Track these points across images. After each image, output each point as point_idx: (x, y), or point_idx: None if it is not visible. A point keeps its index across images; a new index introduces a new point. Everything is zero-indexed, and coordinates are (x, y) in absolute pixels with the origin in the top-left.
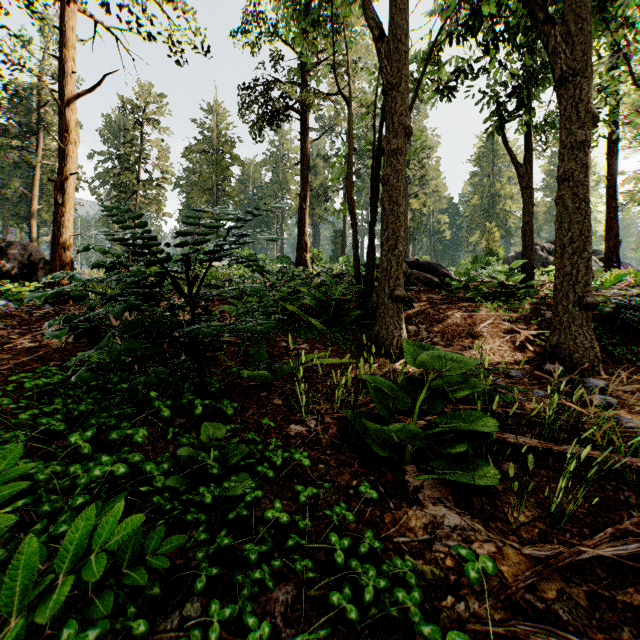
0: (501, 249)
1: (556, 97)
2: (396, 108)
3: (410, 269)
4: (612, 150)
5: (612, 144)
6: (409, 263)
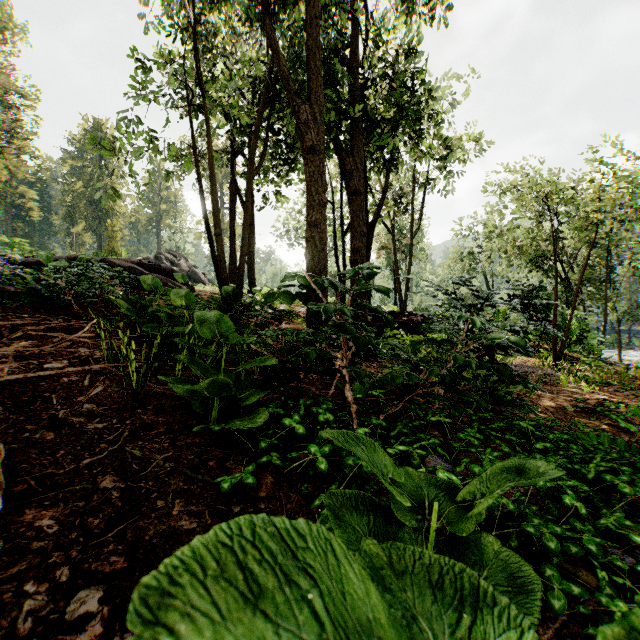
0: (124, 250)
1: (349, 199)
2: (323, 170)
3: (153, 273)
4: (234, 200)
5: (234, 196)
6: (149, 266)
